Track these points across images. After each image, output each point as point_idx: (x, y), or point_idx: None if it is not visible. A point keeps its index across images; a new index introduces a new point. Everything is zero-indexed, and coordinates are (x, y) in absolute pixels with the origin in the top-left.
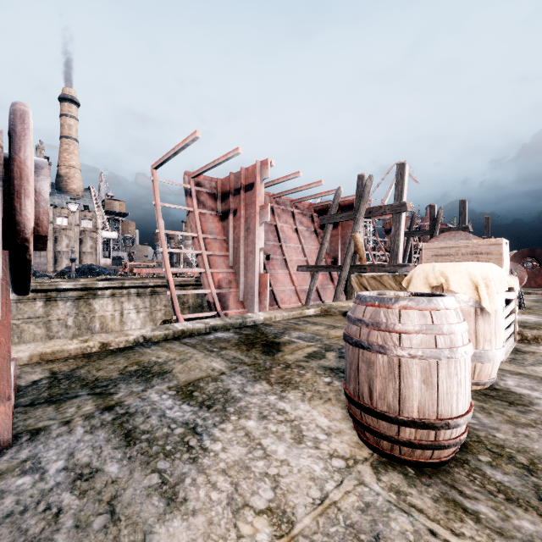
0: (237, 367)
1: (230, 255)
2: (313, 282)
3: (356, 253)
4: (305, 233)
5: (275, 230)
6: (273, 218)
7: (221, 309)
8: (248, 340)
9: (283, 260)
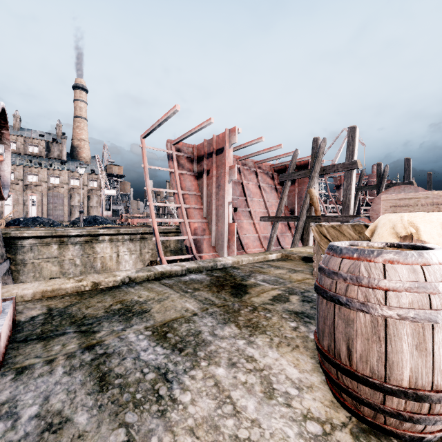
0: (208, 309)
1: (204, 208)
2: (274, 230)
3: (312, 206)
4: (266, 189)
5: (241, 187)
6: (239, 176)
7: (196, 252)
8: (218, 281)
9: (248, 212)
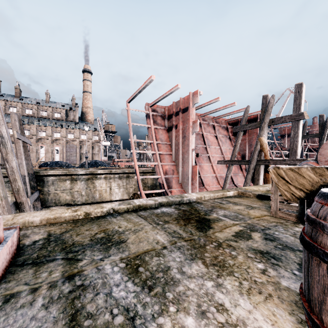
0: (176, 242)
1: (173, 154)
2: (229, 171)
3: (262, 151)
4: (222, 139)
5: (202, 137)
6: (200, 129)
7: (167, 188)
8: (185, 215)
9: (207, 157)
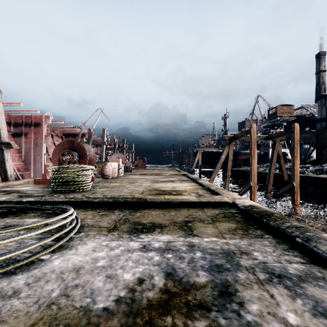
0: None
1: (23, 155)
2: None
3: None
4: None
5: None
6: None
7: None
8: None
9: (49, 158)
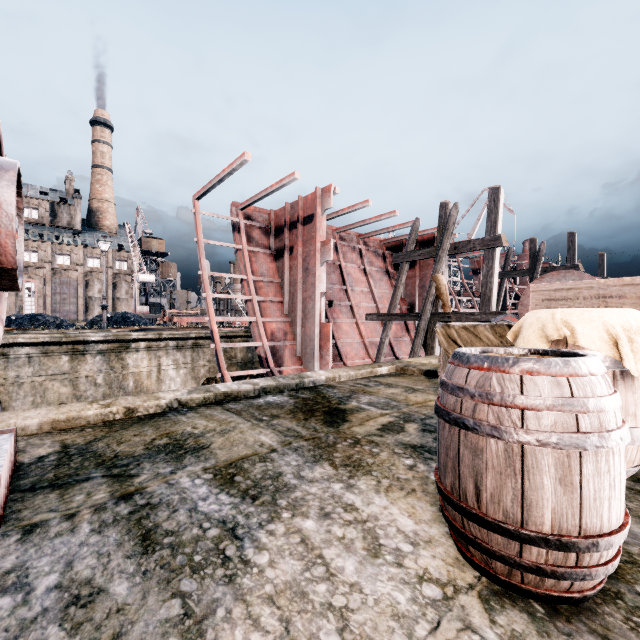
0: (292, 443)
1: (286, 301)
2: (385, 333)
3: (439, 298)
4: (375, 274)
5: (339, 271)
6: (336, 256)
7: (274, 365)
8: (306, 405)
9: (348, 307)
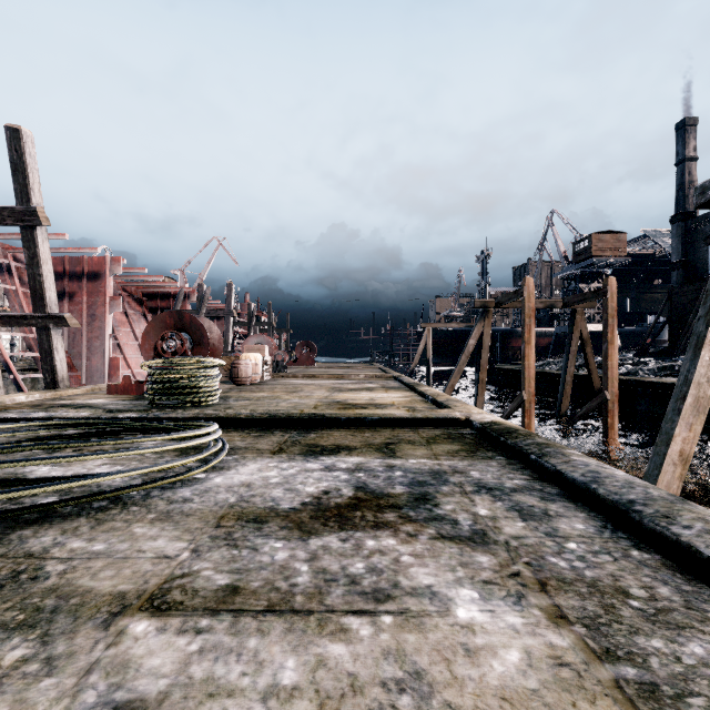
0: None
1: (66, 339)
2: None
3: None
4: (134, 317)
5: None
6: None
7: None
8: None
9: (116, 344)
